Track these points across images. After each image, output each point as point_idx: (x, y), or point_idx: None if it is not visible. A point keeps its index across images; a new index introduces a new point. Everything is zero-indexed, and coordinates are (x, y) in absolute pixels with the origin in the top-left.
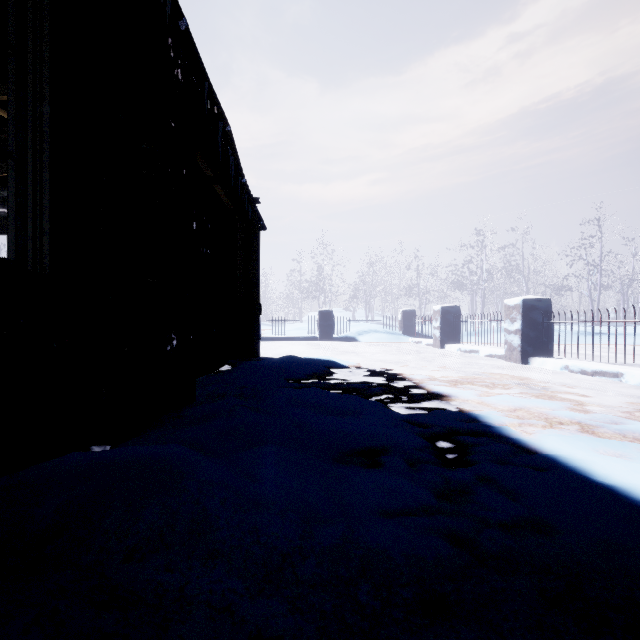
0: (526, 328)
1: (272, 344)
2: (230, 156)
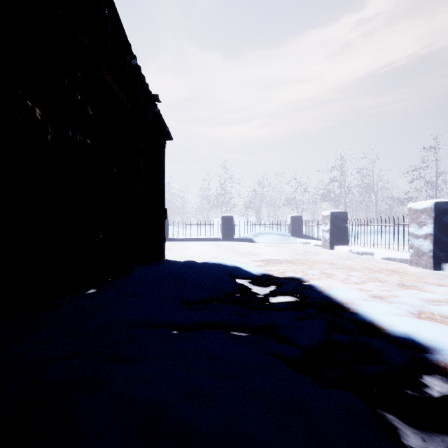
0: (439, 232)
1: (182, 244)
2: (101, 1)
